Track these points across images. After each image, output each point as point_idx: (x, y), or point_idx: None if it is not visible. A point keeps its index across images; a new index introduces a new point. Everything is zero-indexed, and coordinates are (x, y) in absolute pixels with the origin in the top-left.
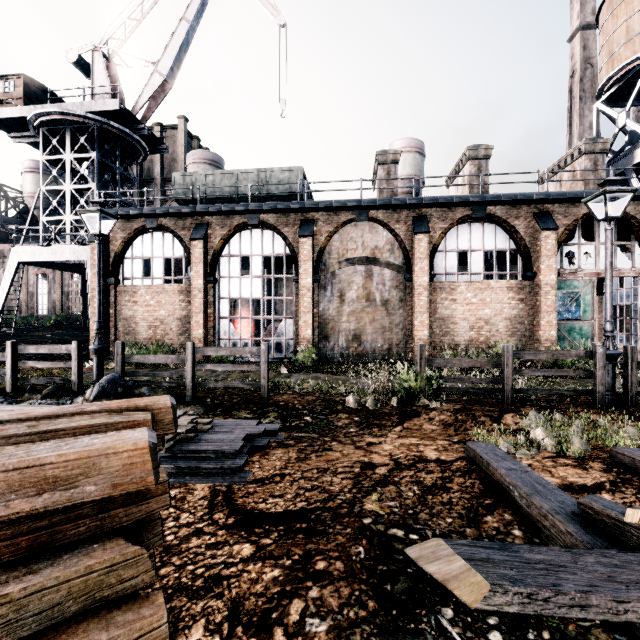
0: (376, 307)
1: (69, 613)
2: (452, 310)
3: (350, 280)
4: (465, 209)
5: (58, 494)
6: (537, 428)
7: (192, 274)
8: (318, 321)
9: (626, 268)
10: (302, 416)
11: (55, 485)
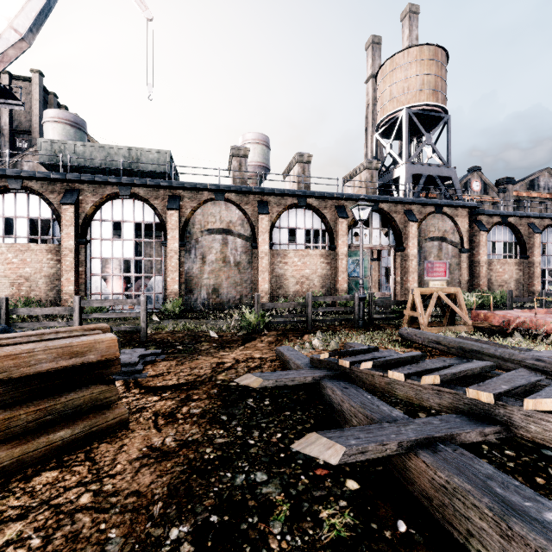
0: (231, 267)
1: (84, 410)
2: (285, 270)
3: (210, 246)
4: (293, 199)
5: (78, 359)
6: (316, 338)
7: (63, 235)
8: (184, 278)
9: (386, 245)
10: (175, 346)
11: (77, 355)
